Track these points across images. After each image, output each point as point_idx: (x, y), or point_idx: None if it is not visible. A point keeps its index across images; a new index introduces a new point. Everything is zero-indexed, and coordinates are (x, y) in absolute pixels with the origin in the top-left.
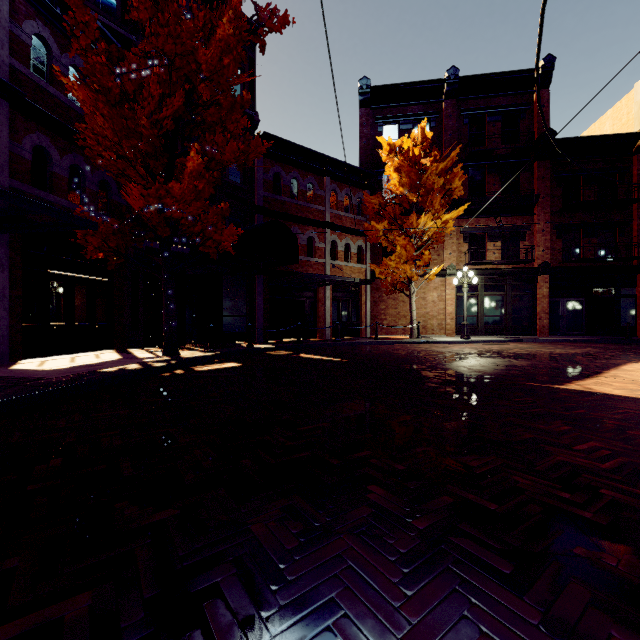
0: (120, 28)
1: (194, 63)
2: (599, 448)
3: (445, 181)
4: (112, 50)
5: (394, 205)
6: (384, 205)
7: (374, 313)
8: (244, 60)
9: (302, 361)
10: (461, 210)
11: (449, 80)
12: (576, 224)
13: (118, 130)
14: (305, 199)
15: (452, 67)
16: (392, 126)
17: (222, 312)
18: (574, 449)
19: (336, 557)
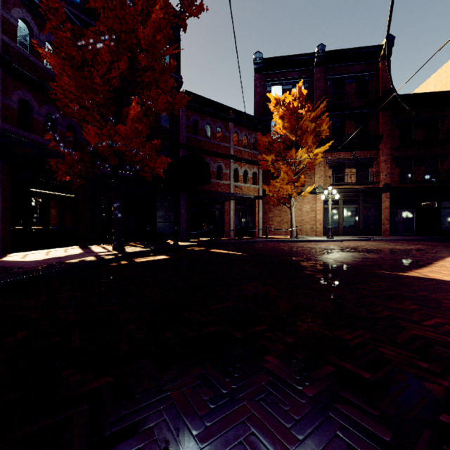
0: (83, 15)
1: (135, 39)
2: (443, 324)
3: (316, 125)
4: (75, 29)
5: (279, 143)
6: (272, 143)
7: (265, 220)
8: (171, 37)
9: (213, 254)
10: (327, 146)
11: (318, 53)
12: (409, 156)
13: (79, 87)
14: (215, 138)
15: (320, 44)
16: (277, 86)
17: (156, 219)
18: (424, 324)
19: (241, 423)
